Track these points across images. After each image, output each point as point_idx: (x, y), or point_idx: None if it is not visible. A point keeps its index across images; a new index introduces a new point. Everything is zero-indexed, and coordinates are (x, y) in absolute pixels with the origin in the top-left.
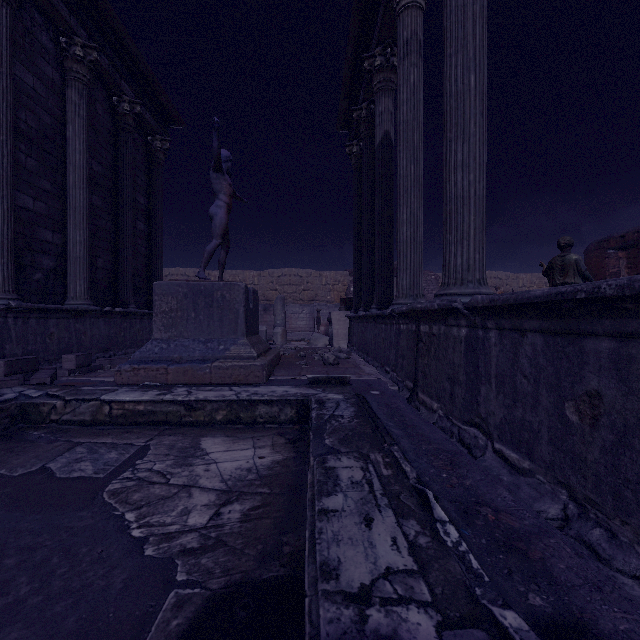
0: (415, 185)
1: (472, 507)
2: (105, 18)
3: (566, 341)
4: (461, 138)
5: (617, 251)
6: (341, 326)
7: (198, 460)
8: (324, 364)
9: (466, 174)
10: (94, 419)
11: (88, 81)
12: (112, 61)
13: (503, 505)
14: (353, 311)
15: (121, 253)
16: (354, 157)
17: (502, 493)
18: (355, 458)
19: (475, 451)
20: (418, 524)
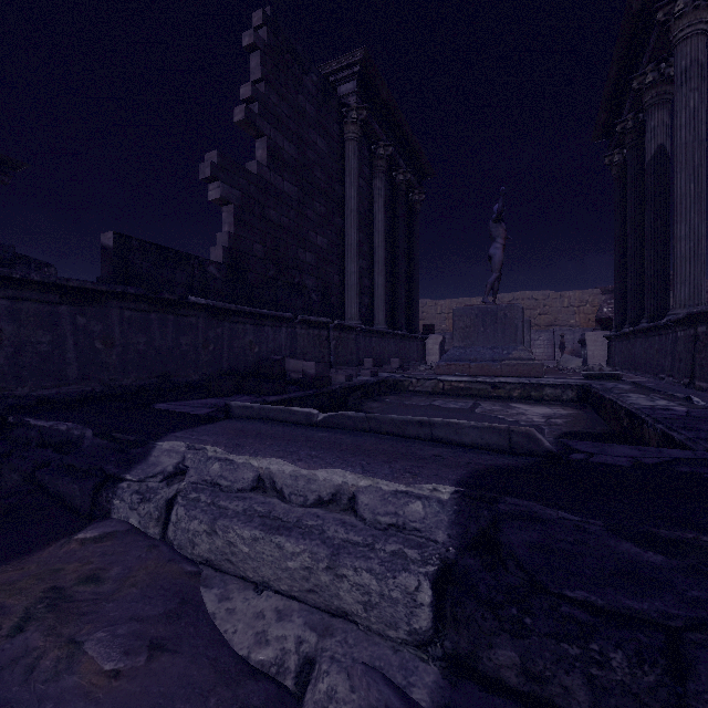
0: (695, 202)
1: None
2: (395, 120)
3: None
4: None
5: None
6: (597, 347)
7: (516, 408)
8: None
9: None
10: (433, 391)
11: (385, 170)
12: (396, 148)
13: None
14: (614, 330)
15: (397, 290)
16: (615, 167)
17: None
18: (639, 394)
19: None
20: (682, 402)
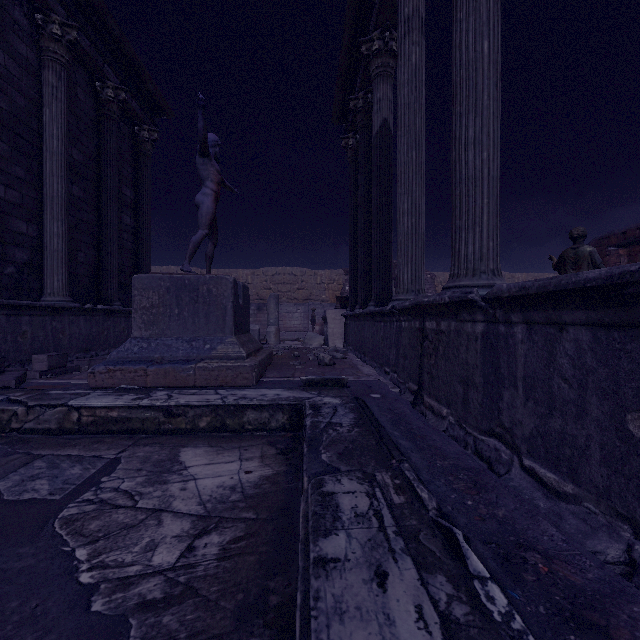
0: (417, 172)
1: (514, 552)
2: None
3: (627, 336)
4: (473, 112)
5: (618, 248)
6: (337, 325)
7: (174, 476)
8: (319, 364)
9: (479, 152)
10: (61, 427)
11: (67, 62)
12: (94, 43)
13: (552, 547)
14: (349, 309)
15: (105, 247)
16: (350, 150)
17: (547, 529)
18: (358, 479)
19: (497, 467)
20: (449, 582)
